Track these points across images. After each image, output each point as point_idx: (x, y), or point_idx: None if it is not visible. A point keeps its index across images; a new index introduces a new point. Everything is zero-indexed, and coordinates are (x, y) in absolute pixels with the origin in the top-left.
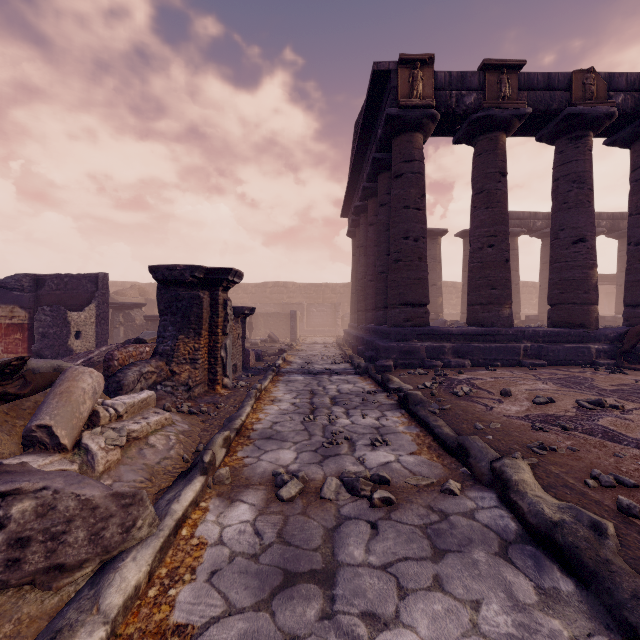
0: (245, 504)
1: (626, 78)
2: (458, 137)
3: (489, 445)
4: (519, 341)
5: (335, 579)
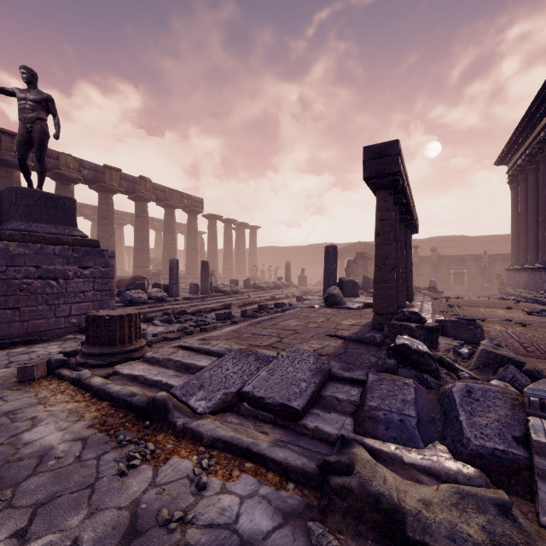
0: None
1: (89, 164)
2: None
3: None
4: None
5: None
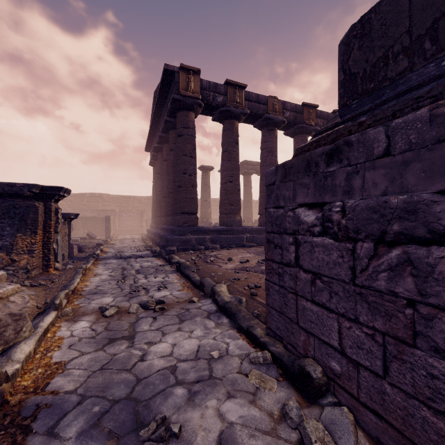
0: (84, 321)
1: (290, 105)
2: (214, 118)
3: (214, 281)
4: (244, 234)
5: (134, 337)
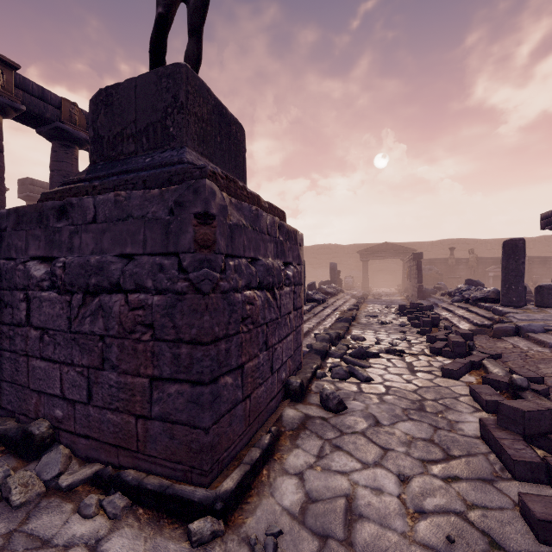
0: None
1: None
2: None
3: None
4: None
5: None
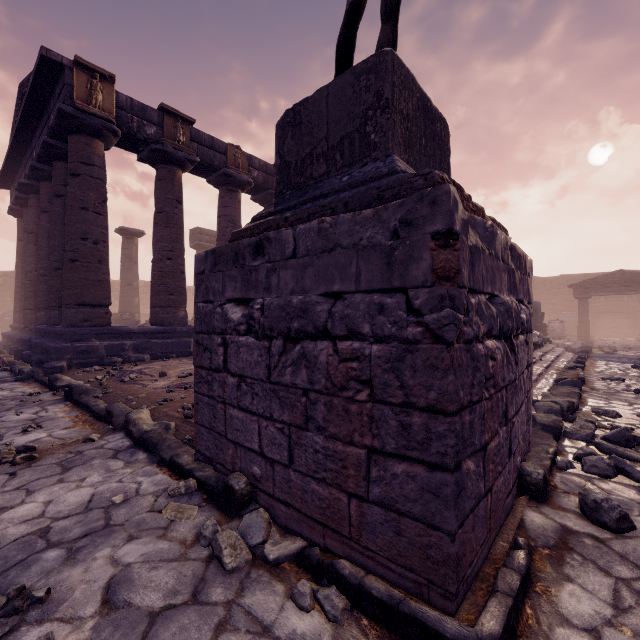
0: None
1: (259, 162)
2: (142, 157)
3: (132, 407)
4: (191, 337)
5: None
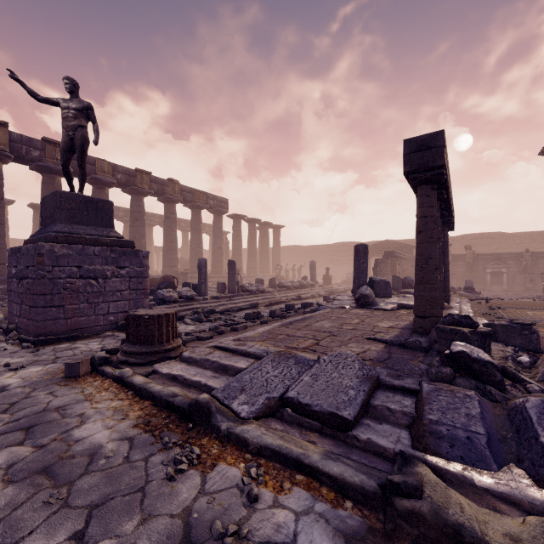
0: None
1: (122, 168)
2: (32, 168)
3: None
4: None
5: None
